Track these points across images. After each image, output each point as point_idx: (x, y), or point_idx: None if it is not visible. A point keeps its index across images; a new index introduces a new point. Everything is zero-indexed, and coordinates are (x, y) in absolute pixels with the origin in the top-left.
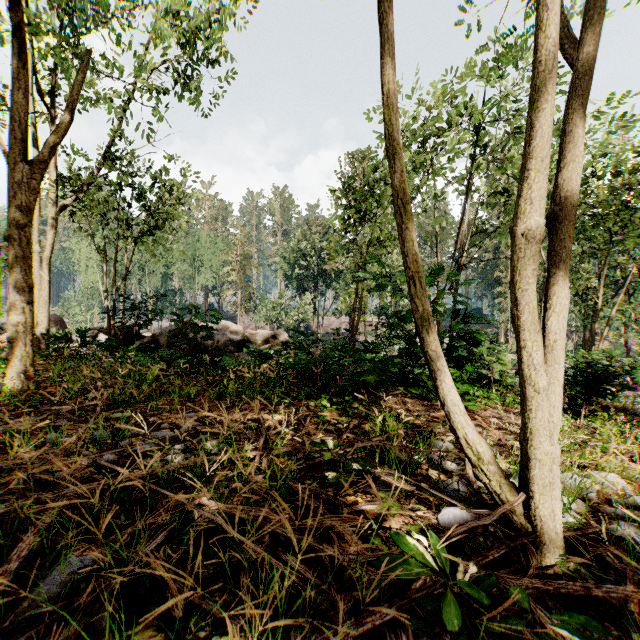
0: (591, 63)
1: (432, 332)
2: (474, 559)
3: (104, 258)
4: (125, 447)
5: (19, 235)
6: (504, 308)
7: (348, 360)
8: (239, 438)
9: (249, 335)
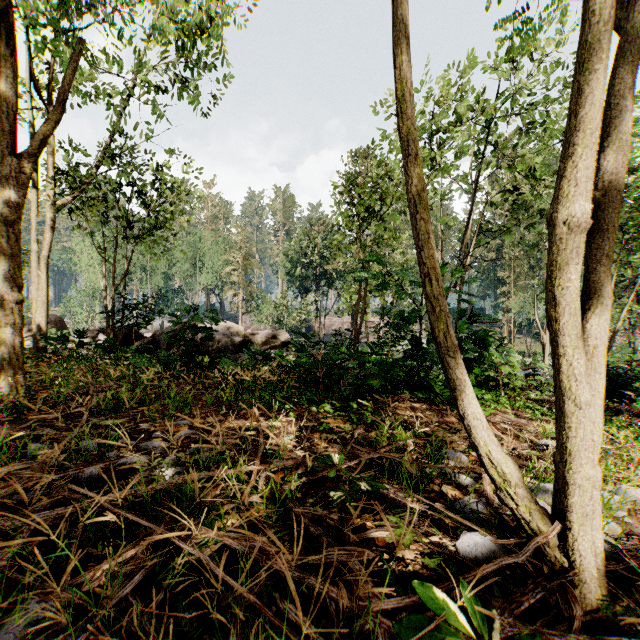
0: (635, 27)
1: (450, 336)
2: (507, 606)
3: (103, 257)
4: (110, 461)
5: (7, 232)
6: (507, 308)
7: (352, 363)
8: (235, 449)
9: (250, 335)
